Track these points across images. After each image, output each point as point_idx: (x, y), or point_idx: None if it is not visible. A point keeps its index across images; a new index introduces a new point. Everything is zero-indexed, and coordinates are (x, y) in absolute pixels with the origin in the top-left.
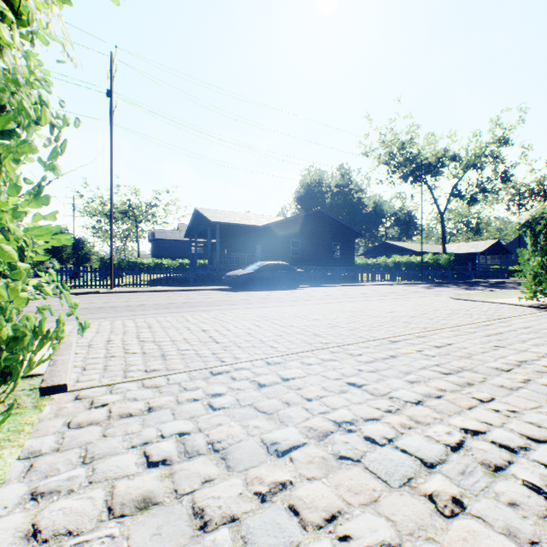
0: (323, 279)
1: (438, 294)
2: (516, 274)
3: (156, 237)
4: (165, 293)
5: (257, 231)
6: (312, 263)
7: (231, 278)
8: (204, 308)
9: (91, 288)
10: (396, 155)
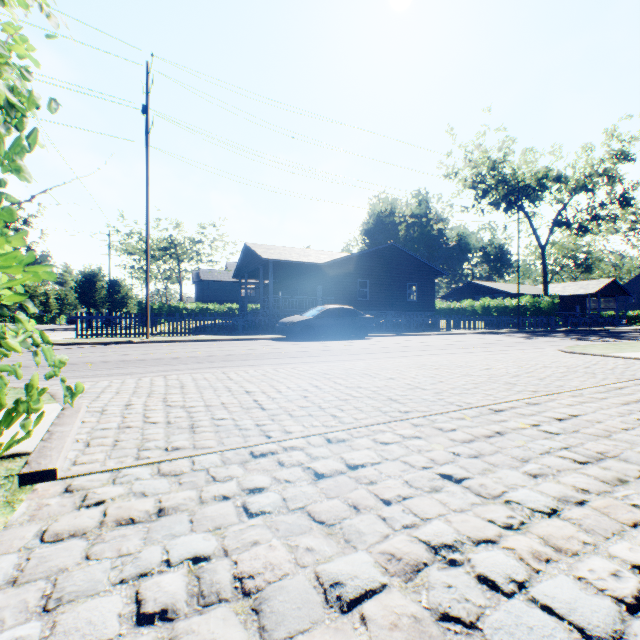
0: (396, 327)
1: (542, 346)
2: (637, 321)
3: (201, 278)
4: (208, 343)
5: (317, 269)
6: (383, 308)
7: (286, 325)
8: (252, 363)
9: (125, 337)
10: (485, 176)
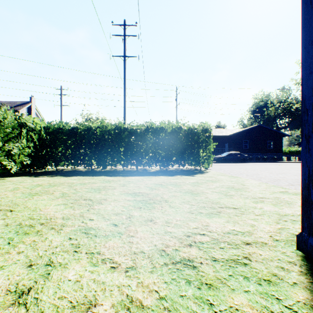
0: (260, 159)
1: None
2: None
3: None
4: None
5: (225, 137)
6: (255, 151)
7: (216, 158)
8: (213, 165)
9: None
10: None
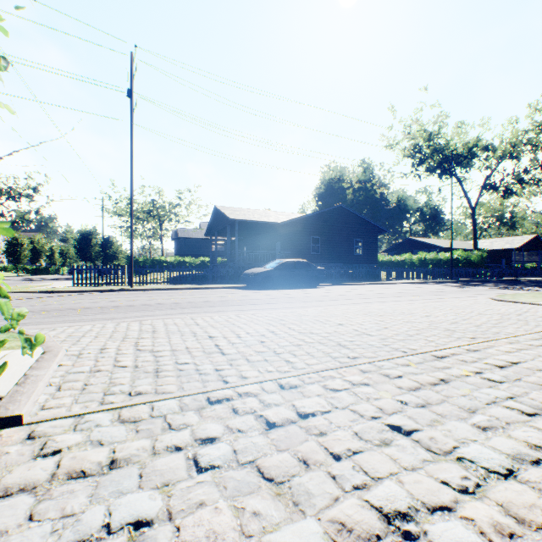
0: (344, 277)
1: (474, 294)
2: None
3: (179, 235)
4: (183, 291)
5: (276, 228)
6: (333, 261)
7: (249, 276)
8: (218, 309)
9: (114, 285)
10: (422, 147)
